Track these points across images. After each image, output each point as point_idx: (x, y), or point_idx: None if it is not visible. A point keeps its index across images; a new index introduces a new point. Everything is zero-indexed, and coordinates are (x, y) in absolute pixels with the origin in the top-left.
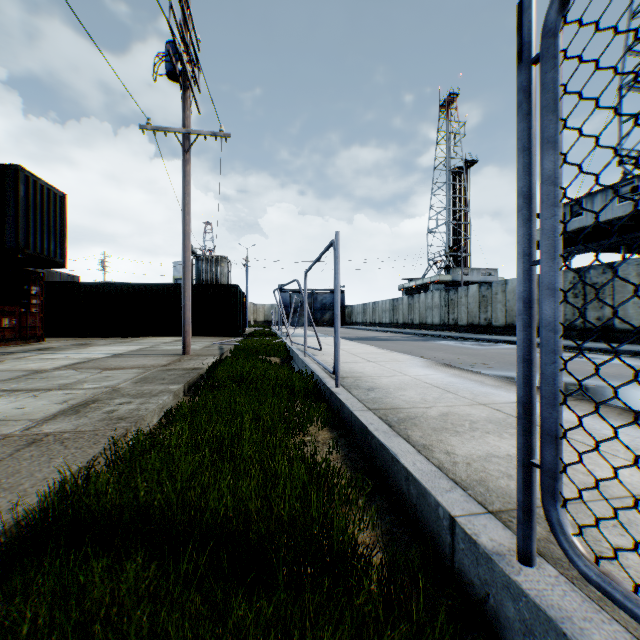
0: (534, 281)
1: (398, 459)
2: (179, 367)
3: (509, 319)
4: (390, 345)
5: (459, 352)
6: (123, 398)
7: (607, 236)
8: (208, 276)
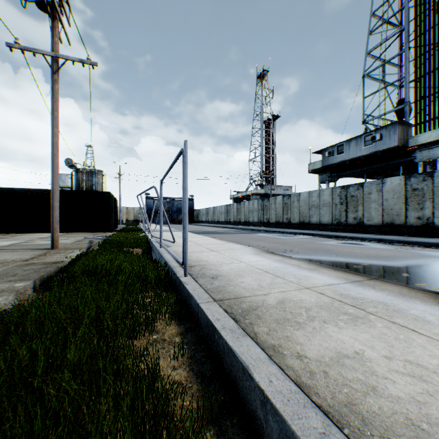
0: None
1: (251, 374)
2: (41, 261)
3: (302, 218)
4: (226, 237)
5: (273, 241)
6: None
7: (357, 167)
8: (86, 185)
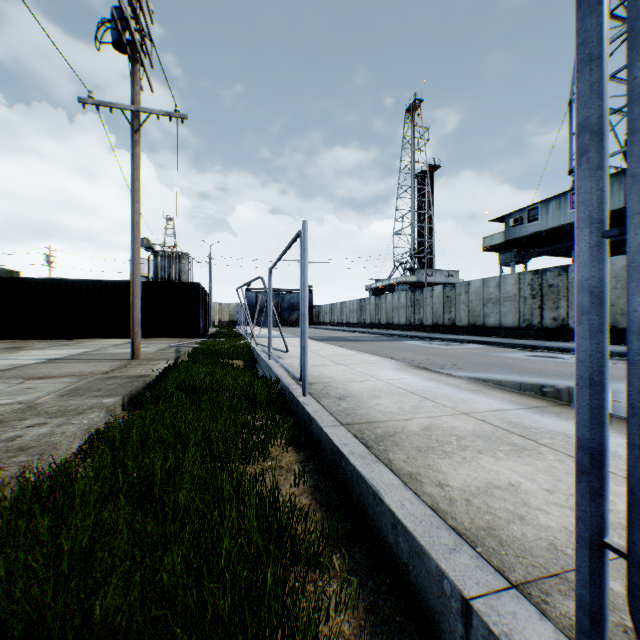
0: (606, 262)
1: (382, 498)
2: (123, 374)
3: (472, 319)
4: (359, 346)
5: (427, 352)
6: (37, 418)
7: (560, 241)
8: (168, 273)
